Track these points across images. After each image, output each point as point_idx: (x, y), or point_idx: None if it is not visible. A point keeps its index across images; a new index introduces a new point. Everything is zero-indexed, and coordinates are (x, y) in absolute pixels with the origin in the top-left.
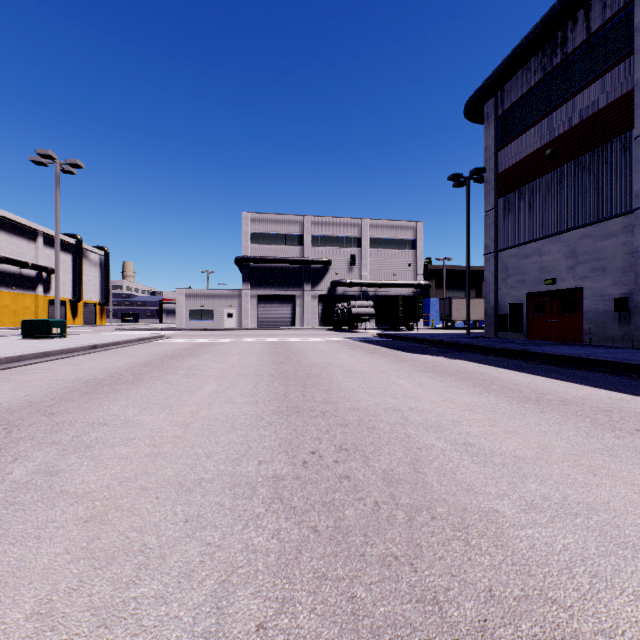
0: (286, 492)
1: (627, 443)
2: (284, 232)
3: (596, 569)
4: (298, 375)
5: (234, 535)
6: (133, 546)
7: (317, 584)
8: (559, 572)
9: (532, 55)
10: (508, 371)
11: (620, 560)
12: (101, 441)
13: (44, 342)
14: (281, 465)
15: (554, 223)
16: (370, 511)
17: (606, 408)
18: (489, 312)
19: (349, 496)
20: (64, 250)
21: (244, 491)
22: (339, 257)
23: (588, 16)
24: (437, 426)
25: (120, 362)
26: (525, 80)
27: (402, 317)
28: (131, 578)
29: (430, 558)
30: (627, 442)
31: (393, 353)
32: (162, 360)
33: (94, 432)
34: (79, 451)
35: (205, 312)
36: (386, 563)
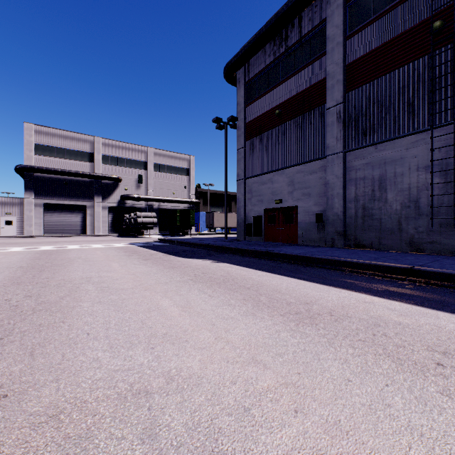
0: None
1: None
2: (74, 148)
3: None
4: (19, 308)
5: None
6: None
7: None
8: None
9: (268, 41)
10: (265, 273)
11: None
12: None
13: None
14: None
15: (281, 161)
16: None
17: (371, 320)
18: (240, 222)
19: None
20: None
21: None
22: (128, 176)
23: (301, 24)
24: (213, 454)
25: None
26: (263, 59)
27: (179, 225)
28: None
29: None
30: None
31: (167, 258)
32: None
33: None
34: None
35: None
36: None
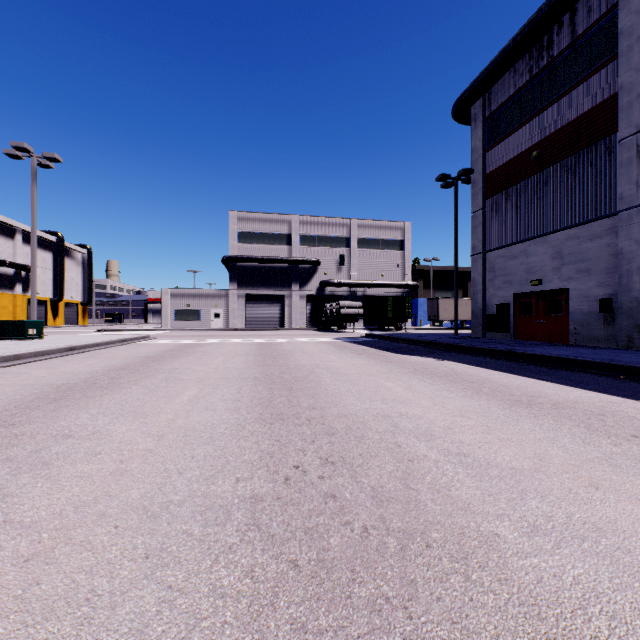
0: (264, 516)
1: (625, 451)
2: (272, 231)
3: (613, 608)
4: (284, 378)
5: (201, 574)
6: (78, 593)
7: (295, 639)
8: (573, 614)
9: (519, 57)
10: (497, 373)
11: (638, 595)
12: (62, 456)
13: (18, 344)
14: (261, 483)
15: (540, 224)
16: (358, 538)
17: (599, 412)
18: (477, 312)
19: (335, 520)
20: (44, 248)
21: (217, 516)
22: (328, 257)
23: (573, 20)
24: (429, 434)
25: (97, 365)
26: (512, 82)
27: (391, 317)
28: (69, 639)
29: (426, 599)
30: (625, 450)
31: (382, 354)
32: (143, 363)
33: (56, 446)
34: (35, 469)
35: (191, 312)
36: (376, 607)
